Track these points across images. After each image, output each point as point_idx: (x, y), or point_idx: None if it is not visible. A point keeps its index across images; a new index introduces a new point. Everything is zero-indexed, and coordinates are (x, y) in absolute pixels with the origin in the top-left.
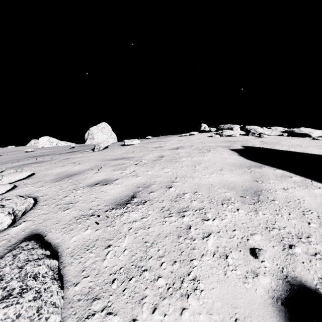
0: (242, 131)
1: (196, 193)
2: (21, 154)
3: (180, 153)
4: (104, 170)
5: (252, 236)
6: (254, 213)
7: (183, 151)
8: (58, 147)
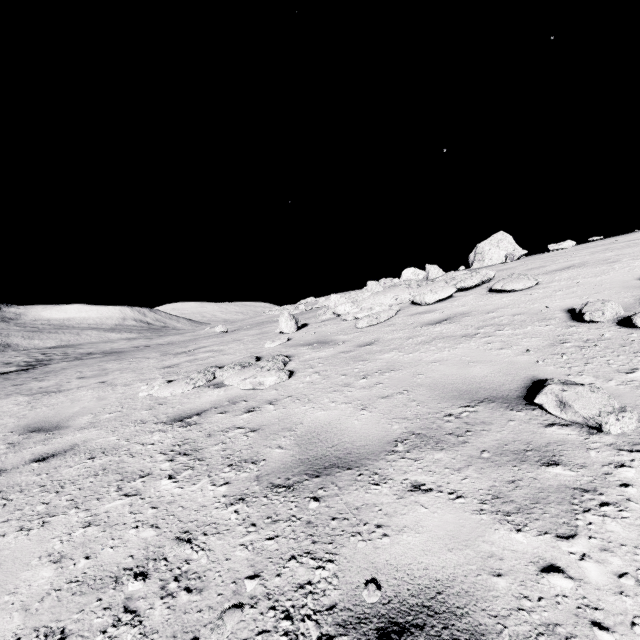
0: None
1: (635, 258)
2: None
3: None
4: (533, 264)
5: None
6: None
7: None
8: None
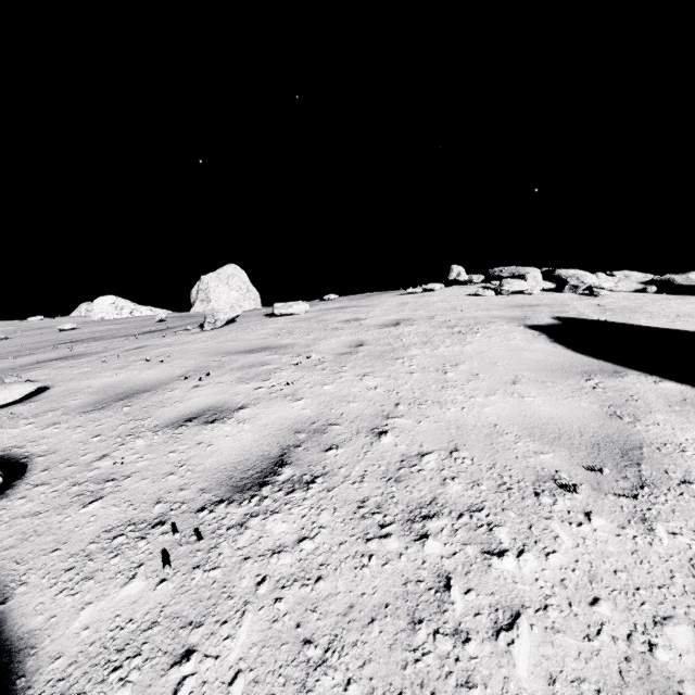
0: (548, 281)
1: (456, 454)
2: (48, 336)
3: (404, 335)
4: (215, 380)
5: (660, 628)
6: (643, 530)
7: (412, 330)
8: (131, 320)
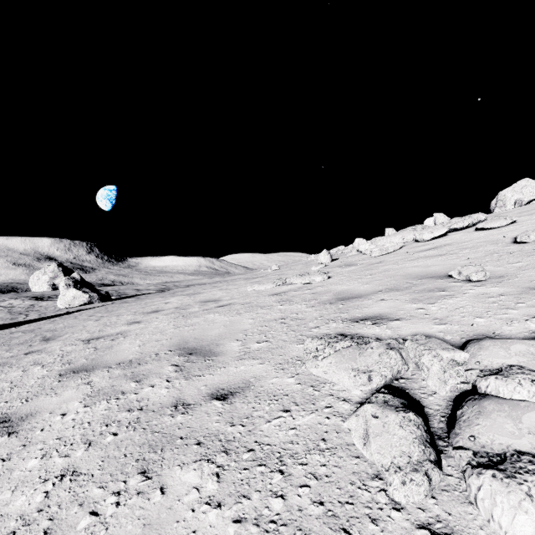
0: None
1: None
2: None
3: None
4: (529, 208)
5: None
6: None
7: None
8: None
